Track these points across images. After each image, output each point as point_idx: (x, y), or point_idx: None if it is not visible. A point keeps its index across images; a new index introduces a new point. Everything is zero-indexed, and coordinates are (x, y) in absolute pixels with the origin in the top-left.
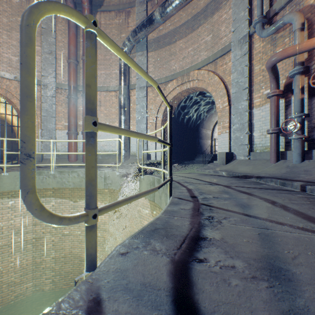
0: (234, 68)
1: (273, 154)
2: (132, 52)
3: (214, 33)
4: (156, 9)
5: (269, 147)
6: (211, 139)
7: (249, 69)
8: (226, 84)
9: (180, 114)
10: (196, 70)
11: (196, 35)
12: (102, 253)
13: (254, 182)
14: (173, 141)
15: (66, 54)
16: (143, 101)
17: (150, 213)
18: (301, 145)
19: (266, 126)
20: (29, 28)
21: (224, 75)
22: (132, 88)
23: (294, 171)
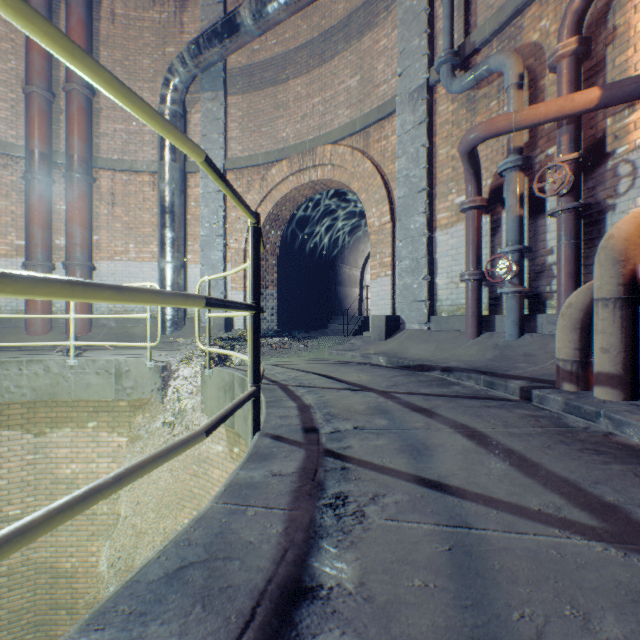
0: (402, 148)
1: (471, 321)
2: (191, 91)
3: (365, 73)
4: (244, 2)
5: (465, 308)
6: (361, 286)
7: (428, 152)
8: (387, 178)
9: (299, 234)
10: (328, 145)
11: (328, 72)
12: (111, 551)
13: (437, 380)
14: (283, 290)
15: (20, 72)
16: (217, 200)
17: (228, 452)
18: (519, 306)
19: (459, 266)
20: None
21: (383, 159)
22: (192, 171)
23: (508, 356)
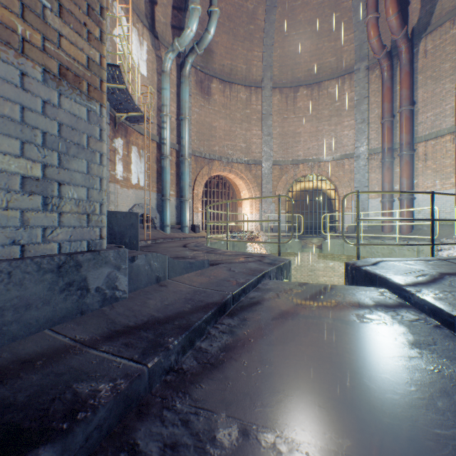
0: None
1: None
2: None
3: None
4: None
5: None
6: None
7: None
8: None
9: None
10: None
11: None
12: None
13: None
14: None
15: (378, 114)
16: None
17: None
18: None
19: None
20: (342, 203)
21: None
22: None
23: None
